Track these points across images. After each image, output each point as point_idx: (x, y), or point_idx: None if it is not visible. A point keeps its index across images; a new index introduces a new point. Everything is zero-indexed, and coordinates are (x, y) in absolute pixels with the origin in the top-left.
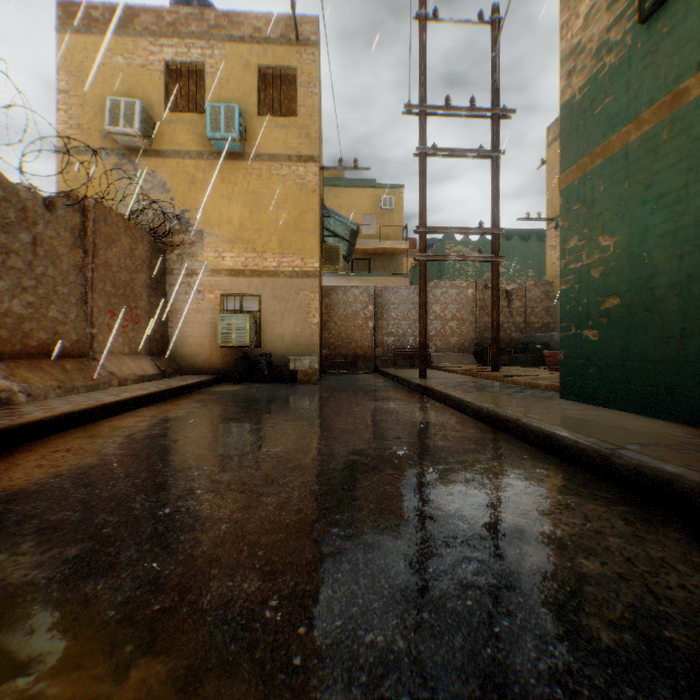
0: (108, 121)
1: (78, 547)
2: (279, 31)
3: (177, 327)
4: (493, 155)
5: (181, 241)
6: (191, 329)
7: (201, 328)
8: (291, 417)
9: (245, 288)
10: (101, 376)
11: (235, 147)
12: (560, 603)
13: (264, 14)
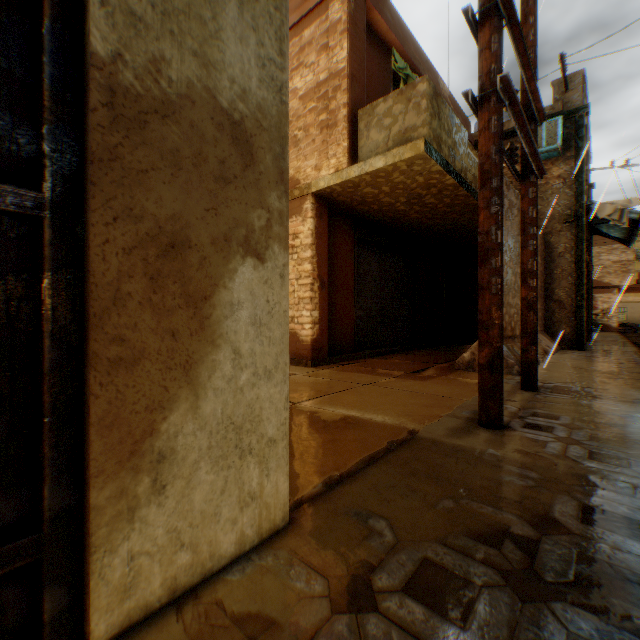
0: None
1: None
2: None
3: None
4: None
5: None
6: None
7: None
8: None
9: (619, 306)
10: None
11: None
12: None
13: None
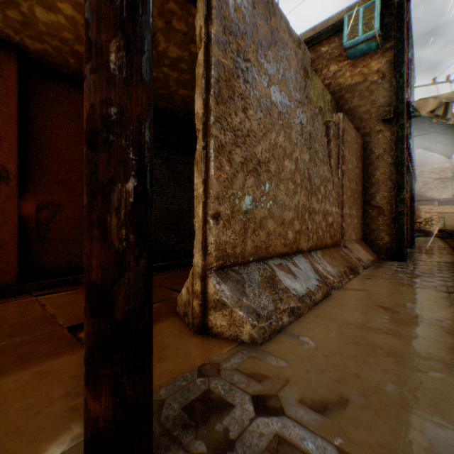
0: None
1: None
2: None
3: None
4: None
5: None
6: None
7: None
8: None
9: (438, 216)
10: None
11: None
12: None
13: None
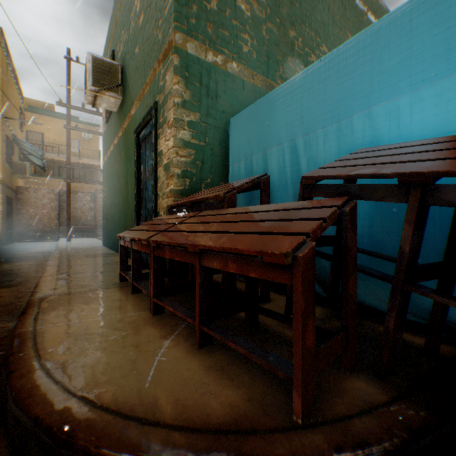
0: None
1: None
2: None
3: None
4: None
5: None
6: None
7: None
8: None
9: None
10: None
11: None
12: None
13: None
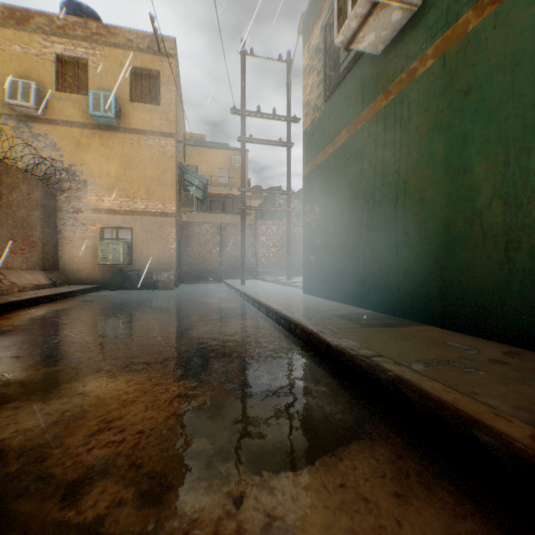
0: (9, 96)
1: (12, 351)
2: (146, 43)
3: (67, 250)
4: (287, 145)
5: (69, 187)
6: (78, 252)
7: (86, 251)
8: (142, 307)
9: (120, 222)
10: (5, 285)
11: (113, 122)
12: (207, 351)
13: (135, 30)
